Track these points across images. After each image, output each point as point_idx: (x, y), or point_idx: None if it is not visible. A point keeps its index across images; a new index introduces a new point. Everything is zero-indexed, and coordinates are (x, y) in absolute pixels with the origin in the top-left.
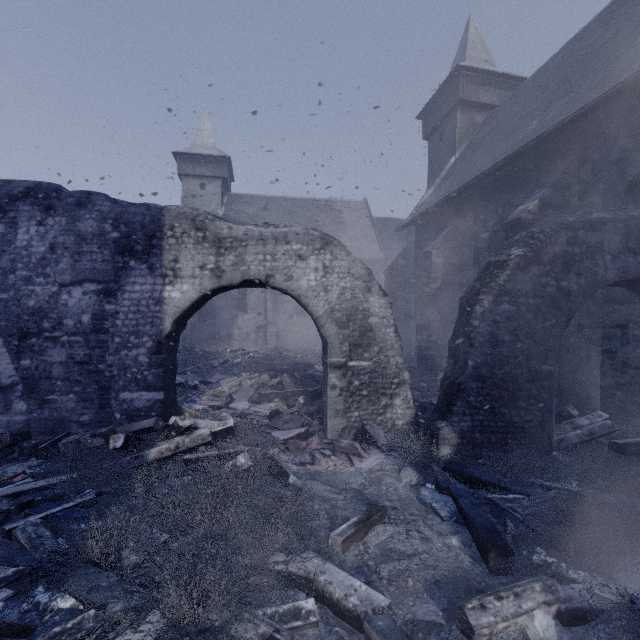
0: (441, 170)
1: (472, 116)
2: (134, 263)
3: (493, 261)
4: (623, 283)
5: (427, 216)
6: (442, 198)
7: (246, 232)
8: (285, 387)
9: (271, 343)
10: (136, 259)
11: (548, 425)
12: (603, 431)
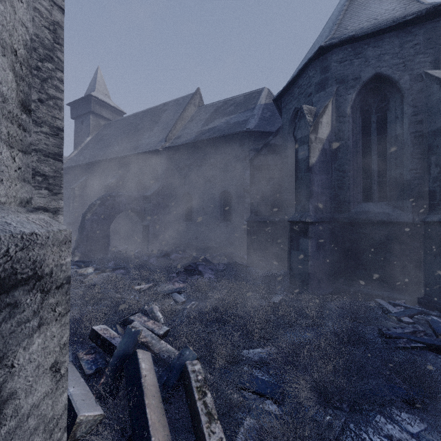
0: (82, 142)
1: (99, 120)
2: None
3: (93, 203)
4: (130, 211)
5: (73, 167)
6: (81, 163)
7: None
8: None
9: None
10: None
11: (107, 248)
12: (123, 249)
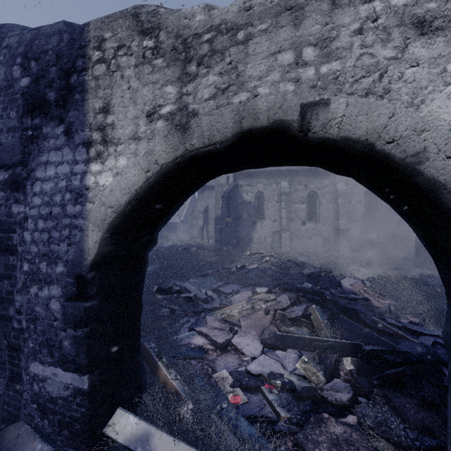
0: None
1: None
2: (46, 126)
3: None
4: None
5: None
6: None
7: (246, 2)
8: (314, 326)
9: (285, 247)
10: (48, 118)
11: None
12: None
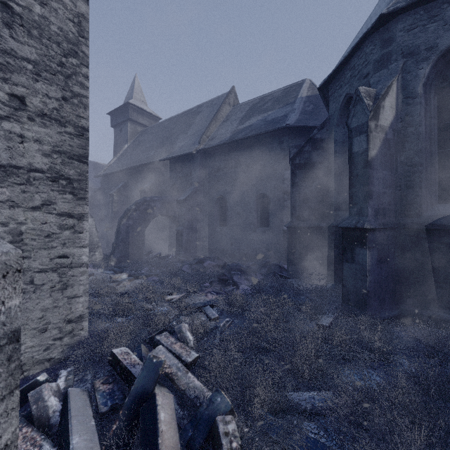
0: (120, 149)
1: (136, 127)
2: None
3: (128, 208)
4: (164, 216)
5: (112, 174)
6: (119, 170)
7: None
8: None
9: None
10: None
11: (142, 254)
12: (158, 255)
